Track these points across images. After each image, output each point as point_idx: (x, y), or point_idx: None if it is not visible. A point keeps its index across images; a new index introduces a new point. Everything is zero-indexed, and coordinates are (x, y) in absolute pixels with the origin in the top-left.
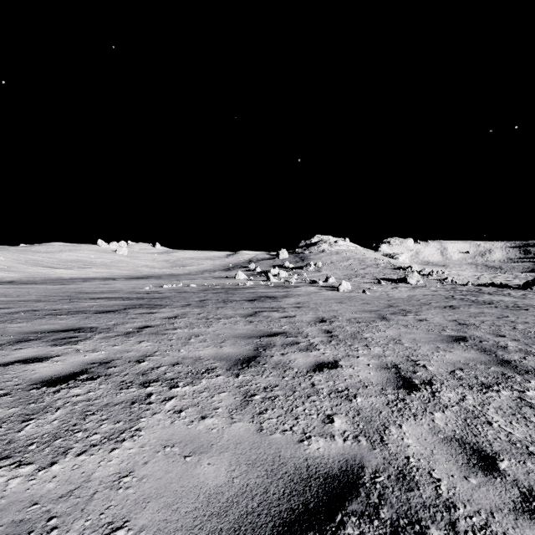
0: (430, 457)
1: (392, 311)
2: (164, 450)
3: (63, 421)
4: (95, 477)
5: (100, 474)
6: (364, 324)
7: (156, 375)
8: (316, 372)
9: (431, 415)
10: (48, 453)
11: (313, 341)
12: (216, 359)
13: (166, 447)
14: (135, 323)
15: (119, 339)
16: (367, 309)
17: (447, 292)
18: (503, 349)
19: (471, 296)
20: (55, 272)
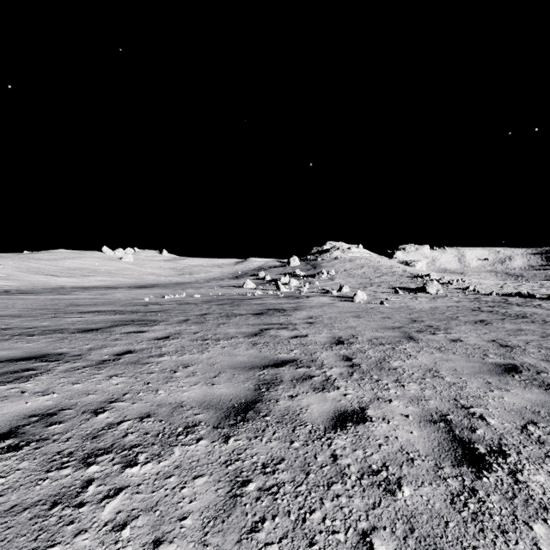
0: None
1: (418, 328)
2: None
3: None
4: None
5: None
6: (389, 347)
7: (111, 439)
8: (337, 430)
9: (529, 529)
10: None
11: (329, 374)
12: (202, 407)
13: None
14: (116, 346)
15: (86, 373)
16: (389, 325)
17: (472, 303)
18: None
19: (500, 308)
20: (56, 280)
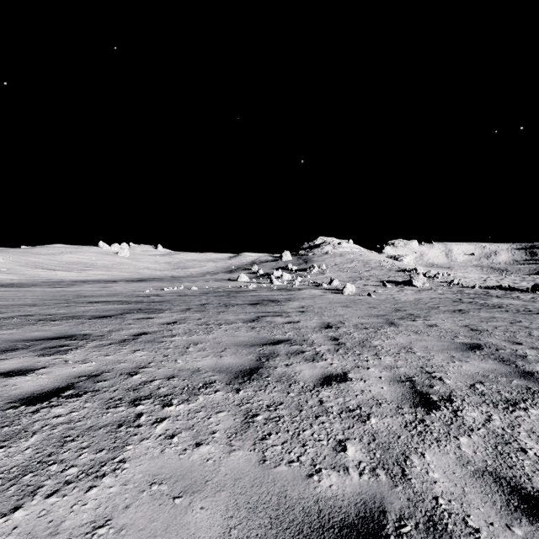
0: (463, 497)
1: (400, 315)
2: (150, 488)
3: (38, 450)
4: (64, 528)
5: (71, 523)
6: (371, 330)
7: (149, 391)
8: (324, 386)
9: (456, 440)
10: (14, 493)
11: (319, 350)
12: (215, 371)
13: (153, 485)
14: (132, 329)
15: (113, 348)
16: (374, 314)
17: (454, 295)
18: (522, 358)
19: (480, 299)
20: (56, 274)
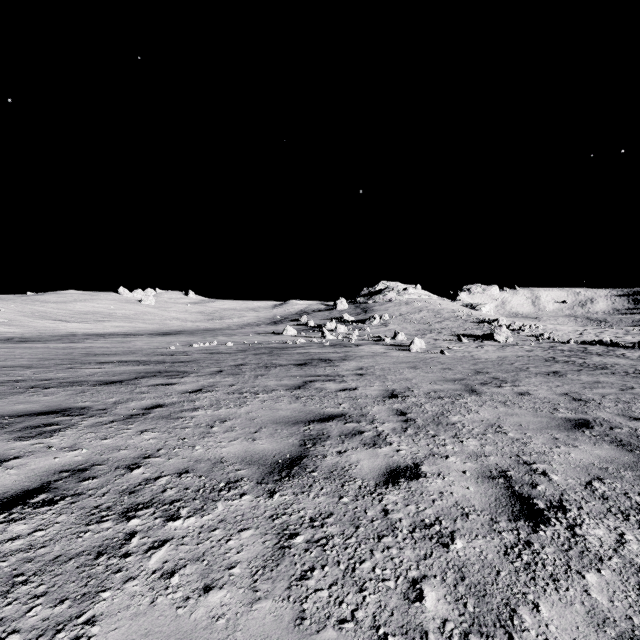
0: None
1: (482, 380)
2: None
3: None
4: None
5: None
6: (448, 401)
7: (150, 494)
8: (389, 486)
9: (581, 578)
10: None
11: (381, 429)
12: (243, 463)
13: None
14: (144, 400)
15: (114, 428)
16: (449, 377)
17: (545, 352)
18: None
19: (577, 358)
20: (66, 326)
